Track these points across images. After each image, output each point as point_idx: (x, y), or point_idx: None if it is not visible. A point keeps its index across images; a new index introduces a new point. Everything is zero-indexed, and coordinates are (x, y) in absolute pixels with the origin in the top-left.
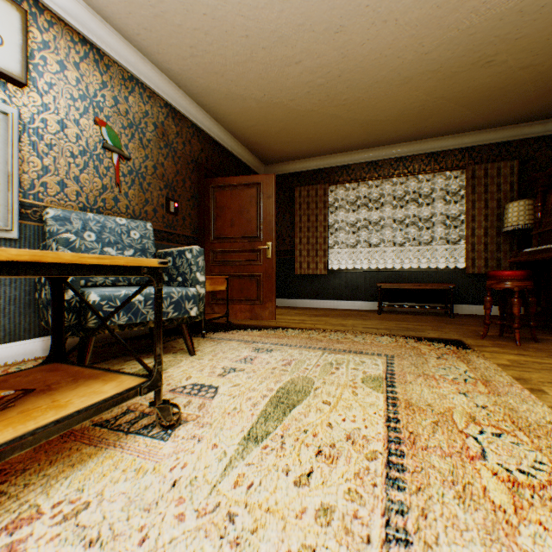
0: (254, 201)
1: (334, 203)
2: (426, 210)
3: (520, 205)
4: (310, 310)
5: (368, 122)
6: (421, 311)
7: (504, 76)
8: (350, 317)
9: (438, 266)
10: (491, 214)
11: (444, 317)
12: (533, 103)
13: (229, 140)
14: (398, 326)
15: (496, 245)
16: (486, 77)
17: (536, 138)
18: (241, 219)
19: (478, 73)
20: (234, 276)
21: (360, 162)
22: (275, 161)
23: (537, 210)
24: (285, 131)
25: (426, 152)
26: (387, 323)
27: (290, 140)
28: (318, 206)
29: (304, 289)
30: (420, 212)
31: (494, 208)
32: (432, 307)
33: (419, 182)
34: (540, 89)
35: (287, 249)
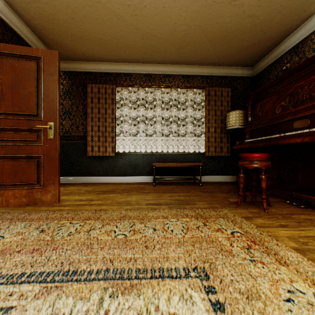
0: (32, 75)
1: (120, 102)
2: (182, 114)
3: (237, 113)
4: (101, 185)
5: (148, 35)
6: (179, 181)
7: (238, 20)
8: (134, 192)
9: (189, 151)
10: (218, 119)
11: (196, 186)
12: (243, 52)
13: (7, 11)
14: (174, 199)
15: (220, 138)
16: (229, 16)
17: (238, 77)
18: (16, 93)
19: (226, 10)
20: (5, 157)
21: (139, 73)
22: (69, 58)
23: (249, 116)
24: (74, 21)
25: (182, 74)
26: (164, 195)
27: (80, 35)
28: (107, 102)
29: (95, 168)
30: (178, 114)
31: (219, 115)
32: (188, 179)
33: (178, 94)
34: (250, 40)
35: (81, 135)
